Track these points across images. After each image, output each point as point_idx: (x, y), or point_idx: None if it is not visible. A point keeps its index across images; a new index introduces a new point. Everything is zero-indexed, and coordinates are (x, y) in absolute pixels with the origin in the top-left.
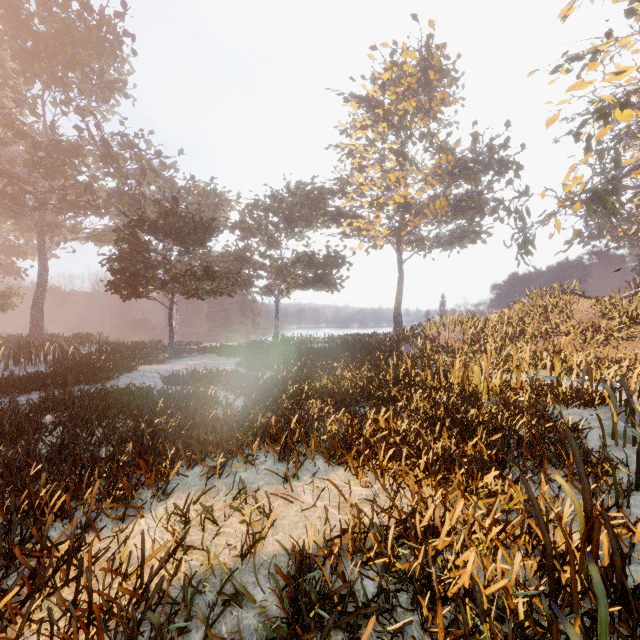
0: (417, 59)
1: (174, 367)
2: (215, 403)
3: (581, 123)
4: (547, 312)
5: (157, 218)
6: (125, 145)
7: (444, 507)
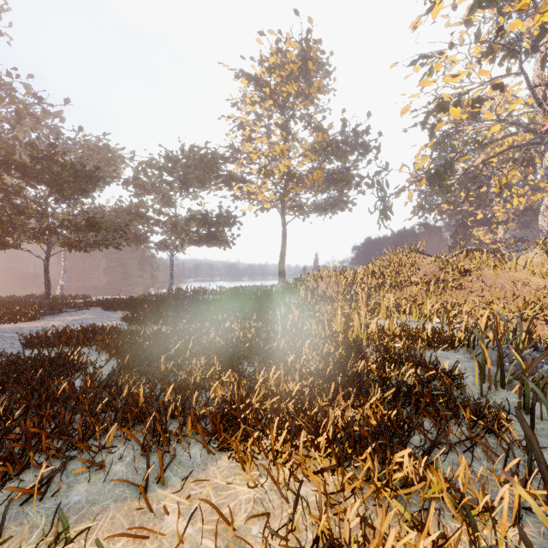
0: (298, 49)
1: (46, 324)
2: (79, 369)
3: (427, 114)
4: (401, 267)
5: (31, 163)
6: None
7: (362, 524)
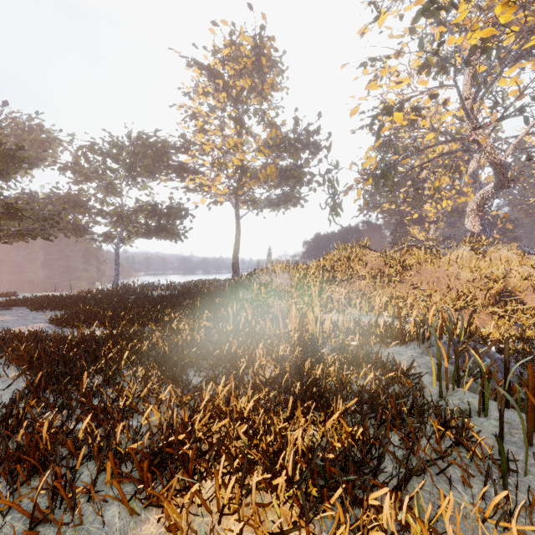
0: (252, 44)
1: None
2: None
3: (374, 116)
4: (350, 261)
5: None
6: None
7: None
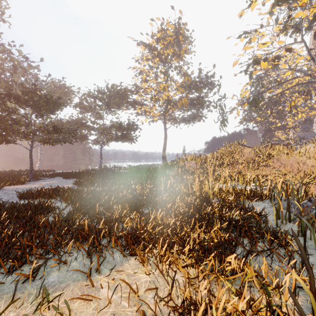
0: (173, 28)
1: (31, 186)
2: (51, 211)
3: (248, 66)
4: (233, 154)
5: (22, 95)
6: (1, 49)
7: (208, 293)
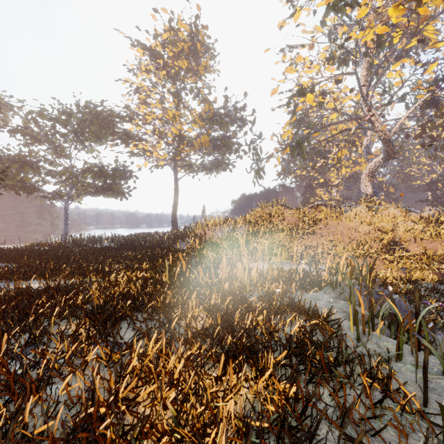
0: (188, 30)
1: None
2: None
3: (291, 96)
4: (271, 217)
5: None
6: None
7: None
